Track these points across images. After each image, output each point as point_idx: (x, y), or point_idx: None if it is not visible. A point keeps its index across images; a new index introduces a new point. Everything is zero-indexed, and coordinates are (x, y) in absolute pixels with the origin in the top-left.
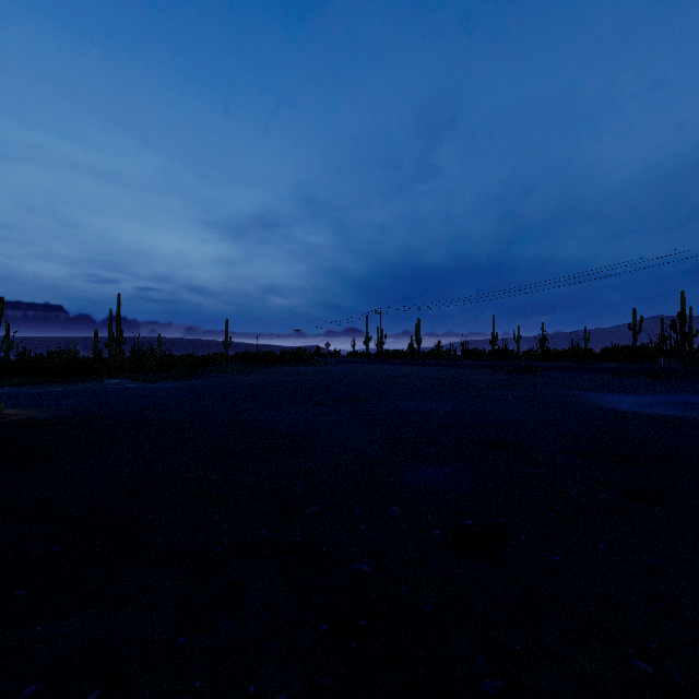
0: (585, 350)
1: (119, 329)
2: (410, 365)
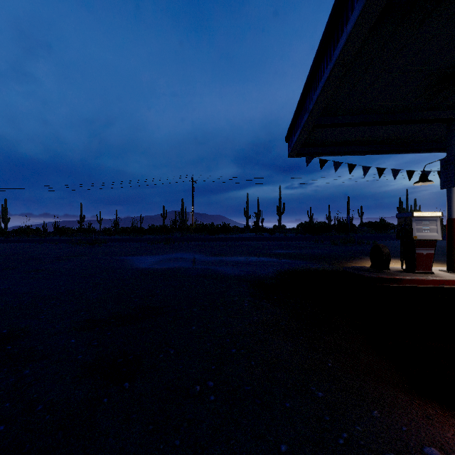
0: (138, 227)
1: None
2: None
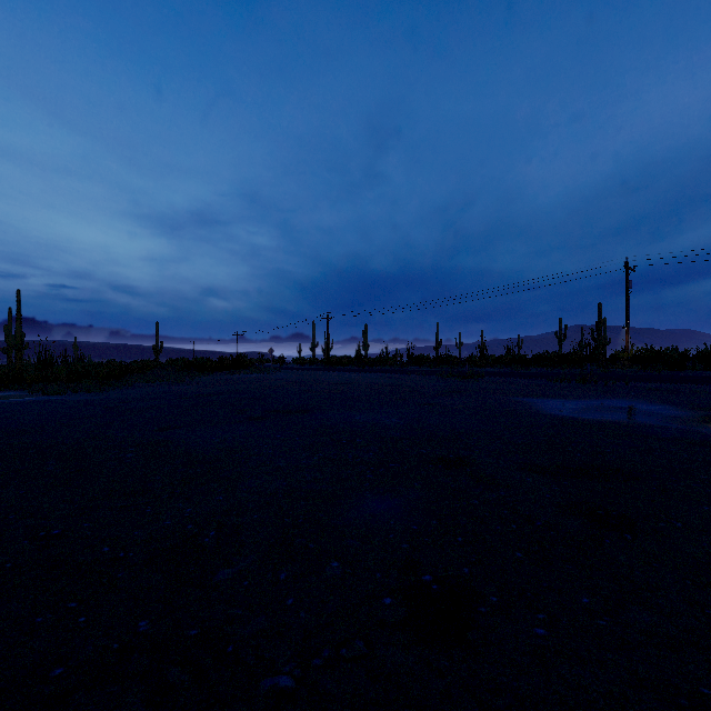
0: (521, 356)
1: (19, 331)
2: (357, 371)
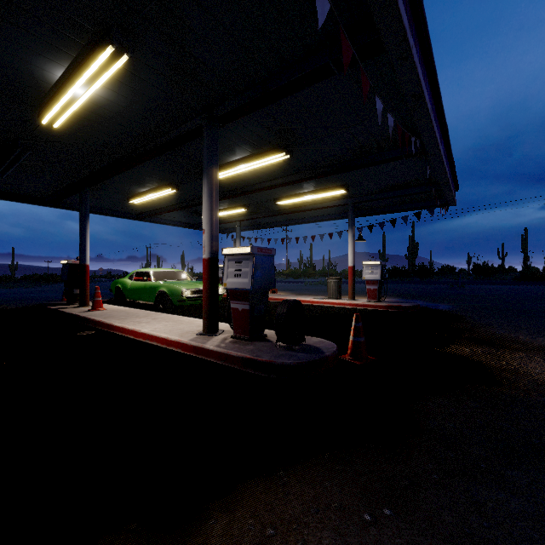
0: None
1: None
2: None
